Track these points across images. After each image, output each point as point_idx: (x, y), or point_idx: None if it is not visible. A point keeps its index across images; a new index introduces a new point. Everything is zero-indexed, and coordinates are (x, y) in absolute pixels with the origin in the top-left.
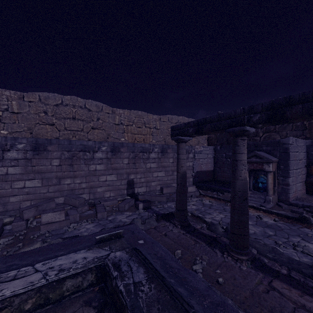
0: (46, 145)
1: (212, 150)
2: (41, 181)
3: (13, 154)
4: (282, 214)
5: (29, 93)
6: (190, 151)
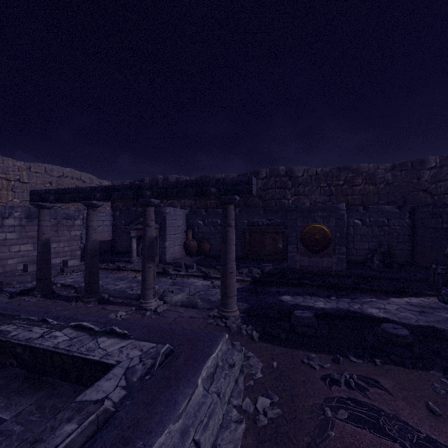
0: None
1: (111, 216)
2: None
3: None
4: None
5: None
6: (78, 217)
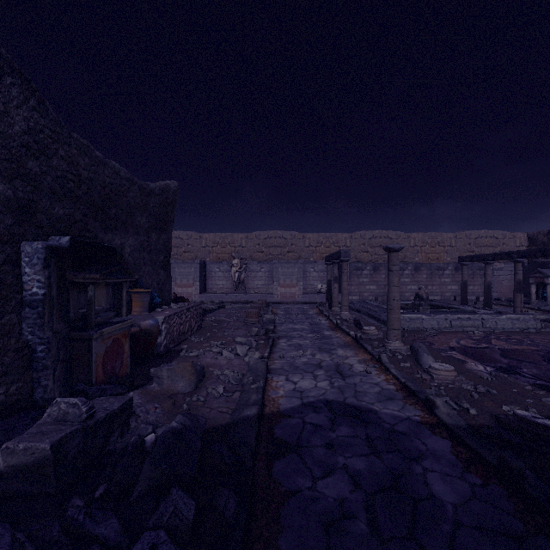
0: (378, 267)
1: None
2: (376, 286)
3: (365, 272)
4: (546, 310)
5: (354, 233)
6: None
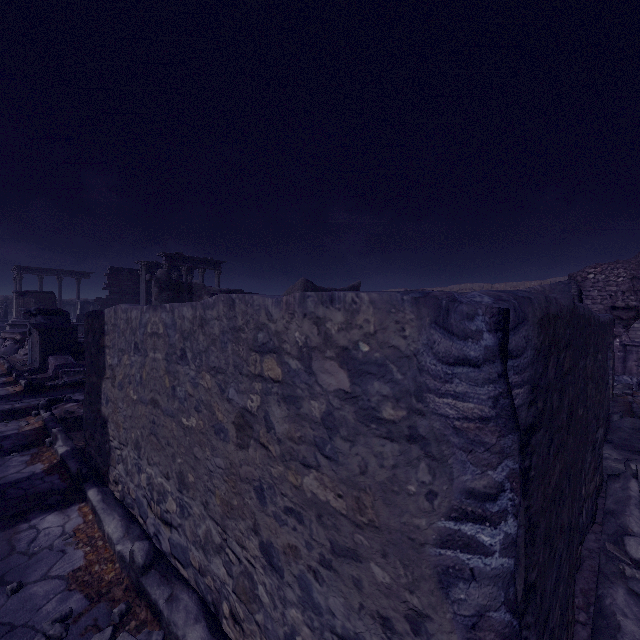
0: None
1: None
2: None
3: None
4: None
5: (544, 281)
6: None
